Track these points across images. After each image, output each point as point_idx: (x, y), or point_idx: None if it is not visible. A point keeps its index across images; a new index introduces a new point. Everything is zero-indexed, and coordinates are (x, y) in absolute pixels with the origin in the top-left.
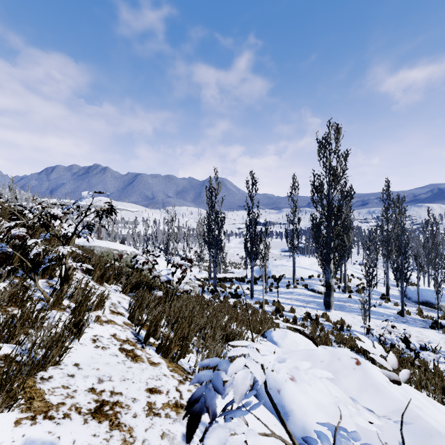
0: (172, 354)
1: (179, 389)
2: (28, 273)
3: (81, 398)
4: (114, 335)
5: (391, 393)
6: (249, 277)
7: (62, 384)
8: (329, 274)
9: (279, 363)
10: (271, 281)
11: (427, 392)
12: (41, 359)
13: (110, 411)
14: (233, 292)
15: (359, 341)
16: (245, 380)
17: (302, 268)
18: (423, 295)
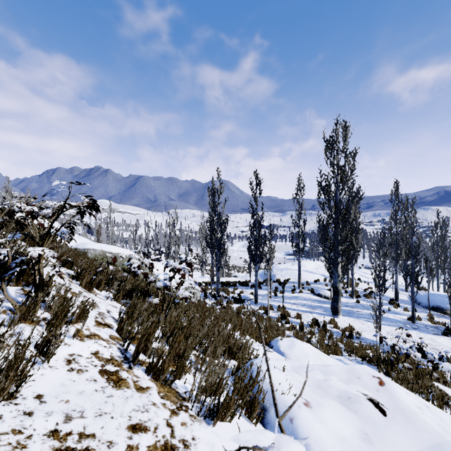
0: (165, 376)
1: (171, 422)
2: None
3: (35, 448)
4: (96, 353)
5: (425, 423)
6: (253, 281)
7: (12, 428)
8: (336, 279)
9: None
10: (276, 285)
11: (450, 408)
12: None
13: None
14: (237, 297)
15: None
16: None
17: (307, 271)
18: (434, 300)
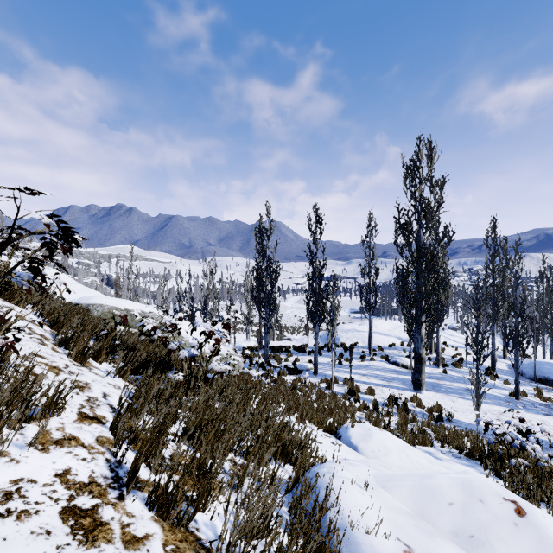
0: (178, 512)
1: None
2: None
3: None
4: (64, 474)
5: None
6: (312, 345)
7: None
8: (419, 343)
9: None
10: (340, 351)
11: None
12: None
13: None
14: (291, 366)
15: None
16: None
17: (379, 333)
18: (541, 370)
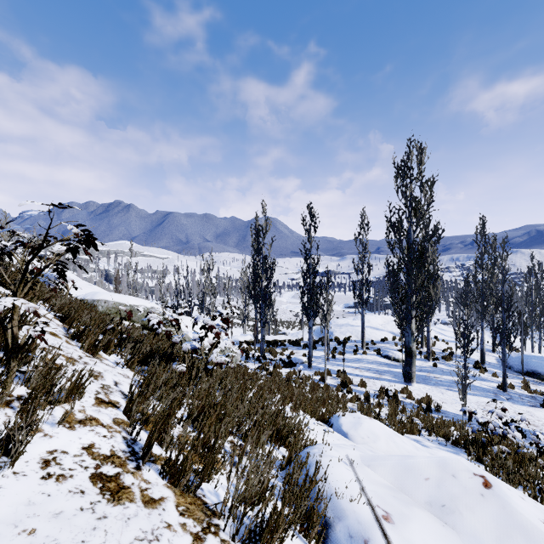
0: (187, 480)
1: None
2: None
3: None
4: (89, 447)
5: None
6: (306, 339)
7: None
8: (409, 337)
9: None
10: (334, 345)
11: None
12: None
13: None
14: (286, 359)
15: None
16: None
17: (372, 328)
18: (528, 364)
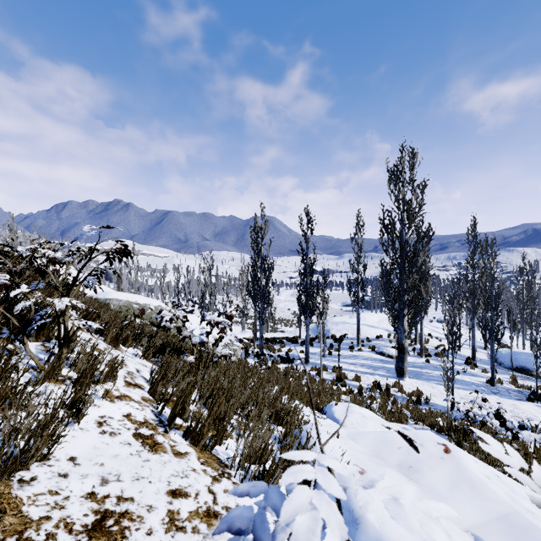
0: (205, 441)
1: (213, 489)
2: (17, 334)
3: (74, 509)
4: (128, 415)
5: (493, 493)
6: (304, 337)
7: (49, 489)
8: (402, 334)
9: (366, 491)
10: (330, 342)
11: None
12: (19, 455)
13: (115, 527)
14: (284, 356)
15: (484, 444)
16: (312, 537)
17: (368, 326)
18: (518, 360)
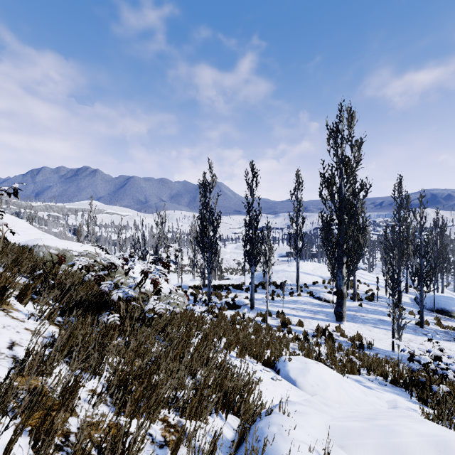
0: None
1: None
2: None
3: None
4: None
5: None
6: (248, 283)
7: None
8: (341, 281)
9: None
10: (272, 288)
11: None
12: None
13: None
14: (231, 302)
15: None
16: None
17: (304, 273)
18: (438, 302)
